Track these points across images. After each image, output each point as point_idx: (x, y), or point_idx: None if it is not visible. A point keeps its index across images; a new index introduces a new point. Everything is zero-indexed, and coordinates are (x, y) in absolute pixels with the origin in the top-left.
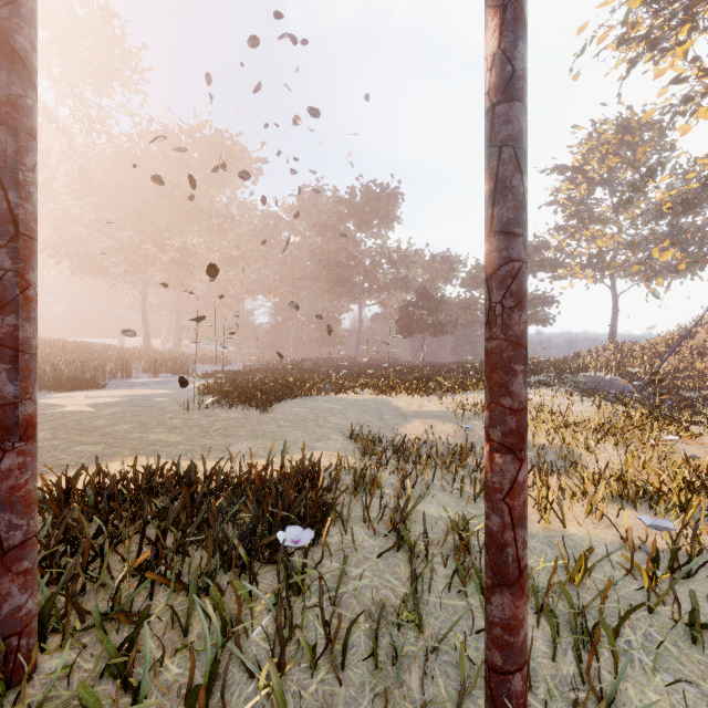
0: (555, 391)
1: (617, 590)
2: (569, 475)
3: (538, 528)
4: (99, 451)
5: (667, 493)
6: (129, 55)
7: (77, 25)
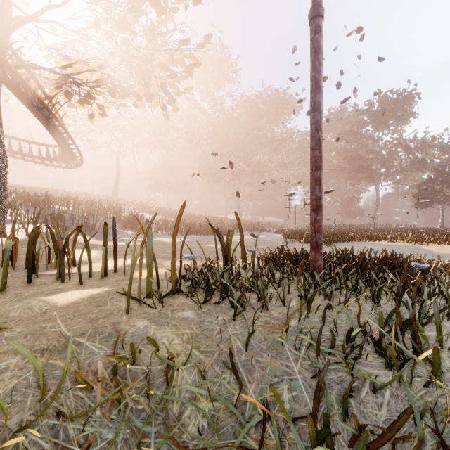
0: None
1: None
2: None
3: None
4: (261, 253)
5: None
6: (232, 65)
7: (210, 60)
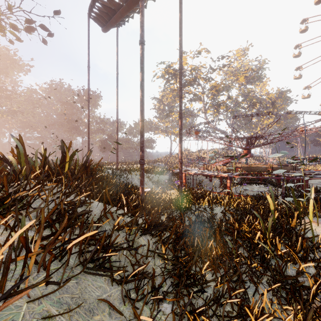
0: None
1: None
2: None
3: None
4: None
5: None
6: None
7: None
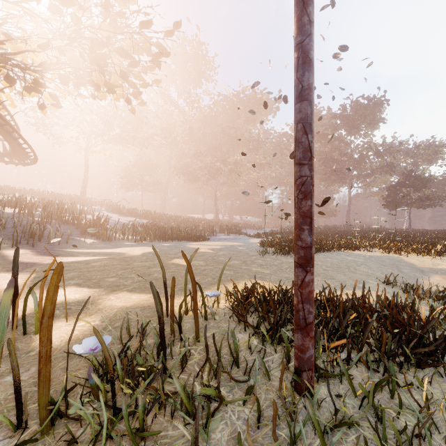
0: None
1: None
2: None
3: None
4: (233, 274)
5: None
6: (209, 63)
7: (187, 56)
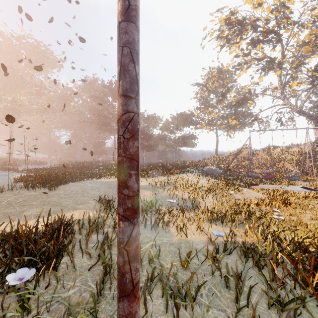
0: (194, 174)
1: (202, 267)
2: (193, 211)
3: (176, 239)
4: None
5: (228, 216)
6: None
7: None
